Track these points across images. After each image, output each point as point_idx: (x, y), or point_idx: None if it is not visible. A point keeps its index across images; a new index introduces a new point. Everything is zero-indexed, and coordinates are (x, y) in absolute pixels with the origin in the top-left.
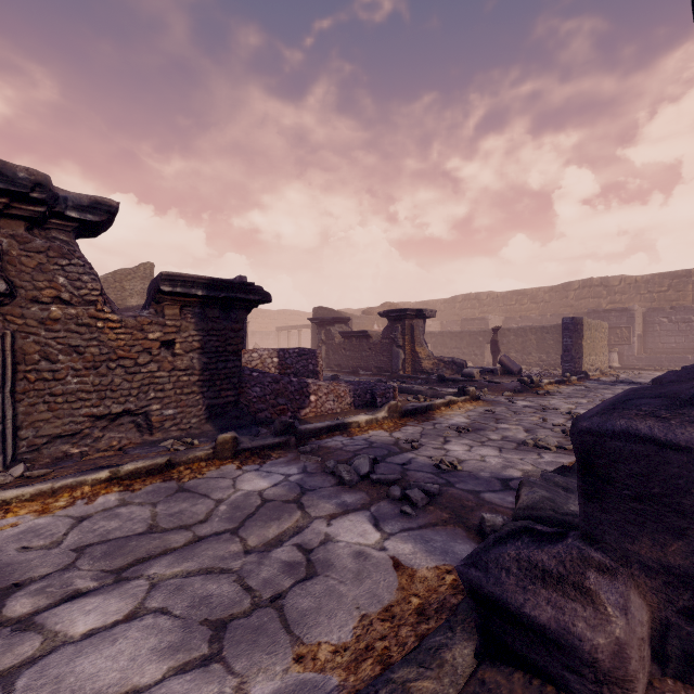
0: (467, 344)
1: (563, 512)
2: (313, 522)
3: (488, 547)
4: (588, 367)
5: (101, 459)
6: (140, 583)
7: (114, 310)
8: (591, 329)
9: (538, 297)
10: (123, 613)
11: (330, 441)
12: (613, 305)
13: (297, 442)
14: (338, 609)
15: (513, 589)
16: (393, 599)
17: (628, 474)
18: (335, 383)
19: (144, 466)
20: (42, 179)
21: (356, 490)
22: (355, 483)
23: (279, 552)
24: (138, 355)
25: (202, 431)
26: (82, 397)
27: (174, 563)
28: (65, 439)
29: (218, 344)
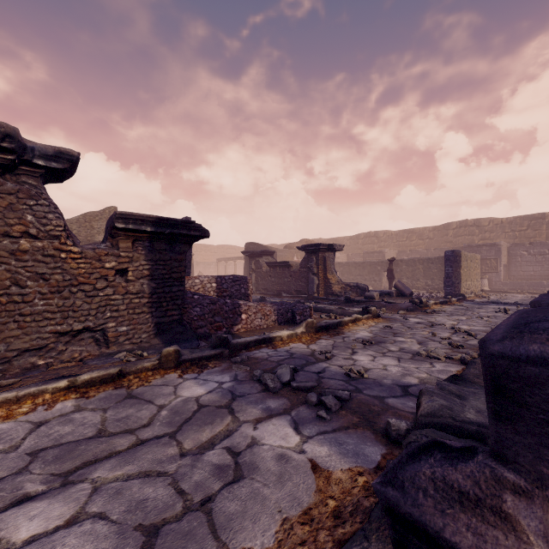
0: (368, 272)
1: (460, 419)
2: (242, 425)
3: (402, 463)
4: (465, 290)
5: (63, 369)
6: (84, 487)
7: (76, 243)
8: (467, 260)
9: (424, 235)
10: (64, 518)
11: (257, 353)
12: (483, 241)
13: (230, 354)
14: (262, 513)
15: (431, 511)
16: (311, 501)
17: (543, 399)
18: (262, 304)
19: (99, 376)
20: (11, 131)
21: (279, 396)
22: (278, 389)
23: (210, 455)
24: (96, 281)
25: (151, 344)
26: (48, 317)
27: (116, 466)
28: (33, 352)
29: (164, 272)
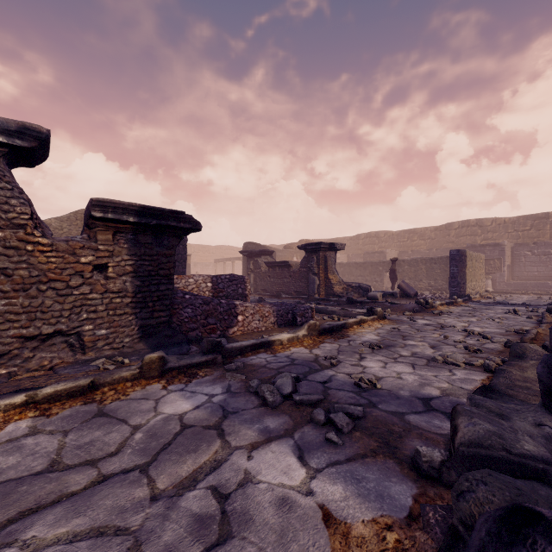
0: (370, 272)
1: (517, 452)
2: (233, 453)
3: None
4: (470, 291)
5: (27, 379)
6: None
7: (46, 235)
8: (472, 259)
9: (425, 235)
10: None
11: (254, 359)
12: (486, 241)
13: (224, 360)
14: None
15: None
16: None
17: None
18: (260, 304)
19: (65, 389)
20: None
21: (279, 413)
22: (278, 404)
23: (190, 499)
24: (70, 277)
25: (135, 349)
26: (11, 318)
27: (61, 519)
28: None
29: (150, 268)
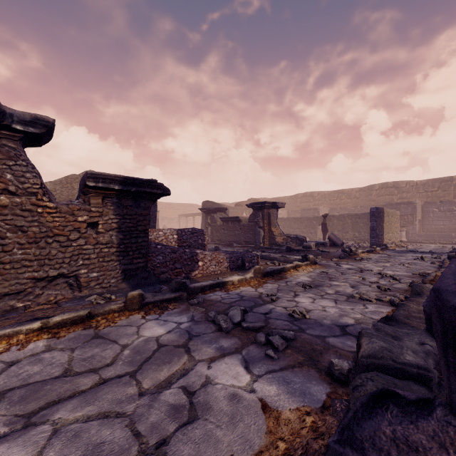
0: (305, 226)
1: (400, 361)
2: (197, 364)
3: (358, 418)
4: (387, 241)
5: (39, 311)
6: (44, 429)
7: (51, 200)
8: (389, 215)
9: (352, 195)
10: None
11: (212, 295)
12: (401, 200)
13: (188, 297)
14: None
15: None
16: (262, 443)
17: None
18: (216, 252)
19: (69, 318)
20: None
21: (231, 336)
22: (230, 329)
23: (167, 395)
24: (69, 233)
25: (119, 288)
26: (26, 264)
27: (77, 407)
28: (12, 296)
29: (131, 225)
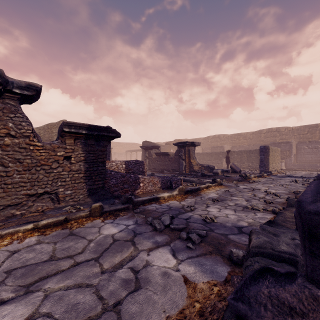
0: (214, 158)
1: (277, 250)
2: (140, 253)
3: (247, 284)
4: (271, 169)
5: (31, 217)
6: (39, 294)
7: (39, 140)
8: (273, 151)
9: (247, 137)
10: (24, 316)
11: (149, 207)
12: (282, 140)
13: (133, 207)
14: (153, 313)
15: None
16: (184, 304)
17: None
18: (152, 177)
19: (52, 221)
20: None
21: (163, 234)
22: (162, 229)
23: (120, 272)
24: (52, 163)
25: (85, 201)
26: (22, 185)
27: (60, 280)
28: (13, 207)
29: (93, 158)
